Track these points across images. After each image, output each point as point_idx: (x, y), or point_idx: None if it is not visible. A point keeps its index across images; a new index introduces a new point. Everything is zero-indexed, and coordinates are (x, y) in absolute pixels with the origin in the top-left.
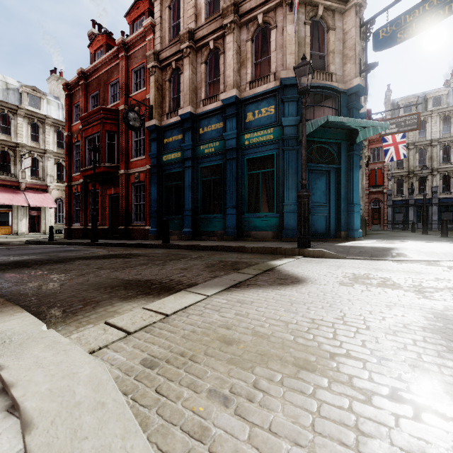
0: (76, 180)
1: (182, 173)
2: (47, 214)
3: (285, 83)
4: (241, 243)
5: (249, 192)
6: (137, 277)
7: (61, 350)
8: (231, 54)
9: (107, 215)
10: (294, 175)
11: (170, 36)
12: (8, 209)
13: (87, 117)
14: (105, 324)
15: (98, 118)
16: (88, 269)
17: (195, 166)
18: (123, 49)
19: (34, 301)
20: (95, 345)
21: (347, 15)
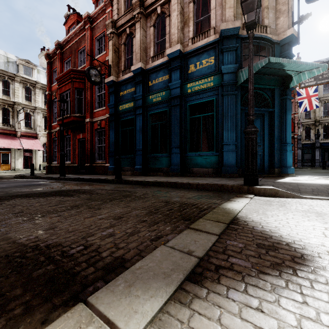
0: (55, 128)
1: (135, 119)
2: (37, 155)
3: (225, 34)
4: (185, 179)
5: (191, 134)
6: (41, 237)
7: None
8: (176, 14)
9: (76, 155)
10: (232, 117)
11: (125, 7)
12: (7, 151)
13: (61, 77)
14: None
15: (69, 78)
16: (3, 214)
17: (145, 113)
18: (88, 22)
19: None
20: None
21: None
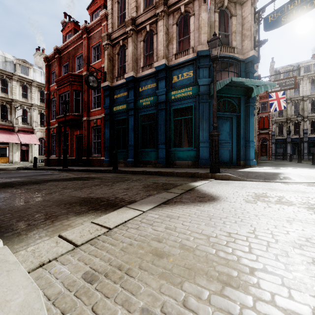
0: (53, 124)
1: (127, 119)
2: (33, 149)
3: (200, 54)
4: (169, 169)
5: (174, 133)
6: (91, 195)
7: (5, 270)
8: (162, 34)
9: (74, 149)
10: (207, 120)
11: (119, 22)
12: (6, 145)
13: (60, 80)
14: (58, 237)
15: (68, 81)
16: (56, 189)
17: (136, 114)
18: (85, 32)
19: (7, 216)
20: (46, 257)
21: (245, 5)
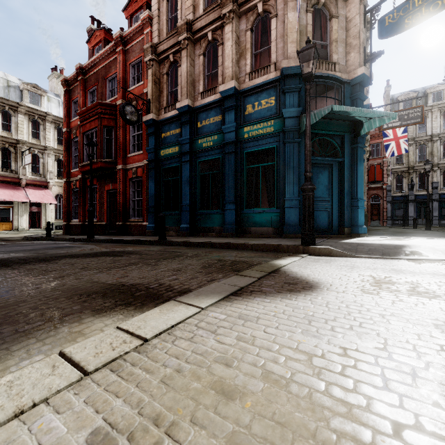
0: (75, 176)
1: (180, 167)
2: (47, 210)
3: (286, 73)
4: (241, 240)
5: (248, 187)
6: (122, 281)
7: None
8: (230, 44)
9: (105, 211)
10: (295, 168)
11: (168, 29)
12: (8, 205)
13: (85, 112)
14: (58, 356)
15: (96, 113)
16: (71, 269)
17: (192, 161)
18: (121, 43)
19: None
20: (29, 398)
21: (350, 2)
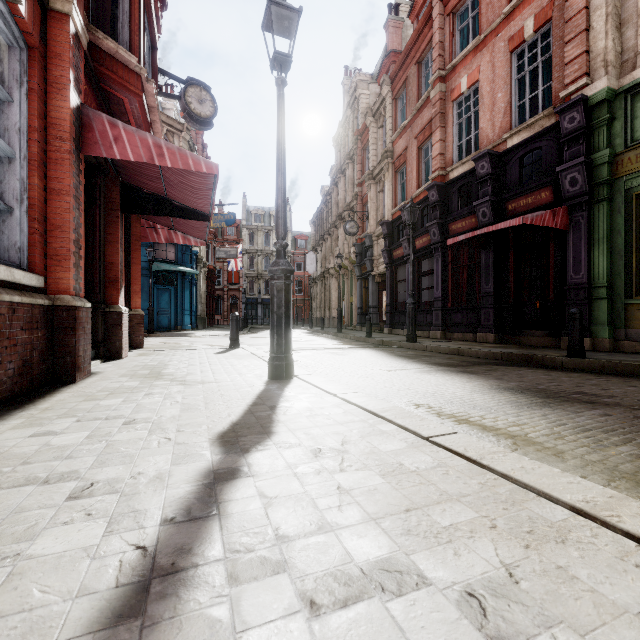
0: None
1: None
2: None
3: None
4: None
5: None
6: None
7: None
8: None
9: None
10: (147, 292)
11: None
12: None
13: None
14: None
15: None
16: None
17: None
18: None
19: None
20: None
21: None
